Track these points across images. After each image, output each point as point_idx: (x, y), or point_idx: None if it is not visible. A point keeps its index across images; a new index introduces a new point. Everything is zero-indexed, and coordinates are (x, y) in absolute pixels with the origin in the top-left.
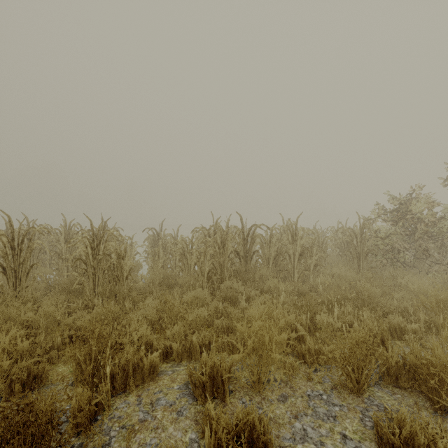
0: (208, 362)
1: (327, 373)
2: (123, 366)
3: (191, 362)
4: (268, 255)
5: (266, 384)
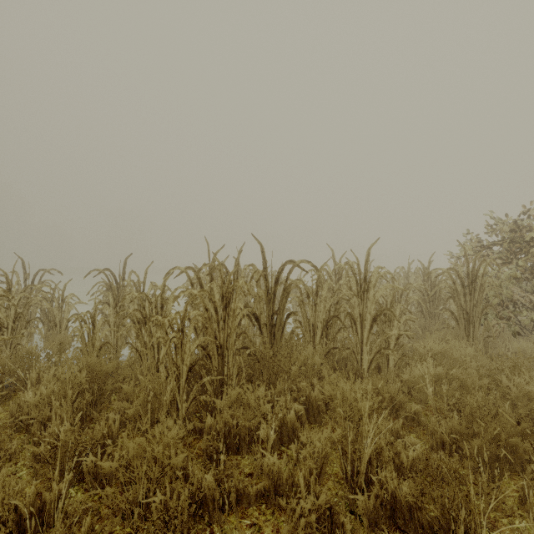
0: None
1: None
2: None
3: None
4: (313, 319)
5: None
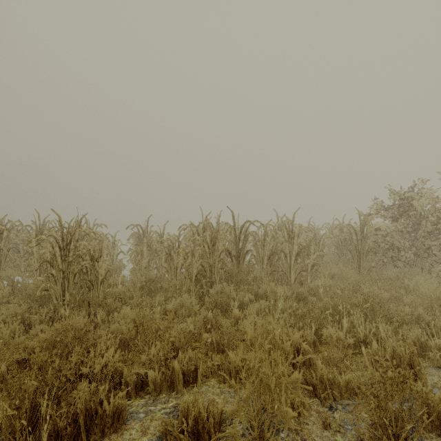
0: (190, 409)
1: (346, 414)
2: (74, 416)
3: (171, 397)
4: (262, 254)
5: (269, 436)
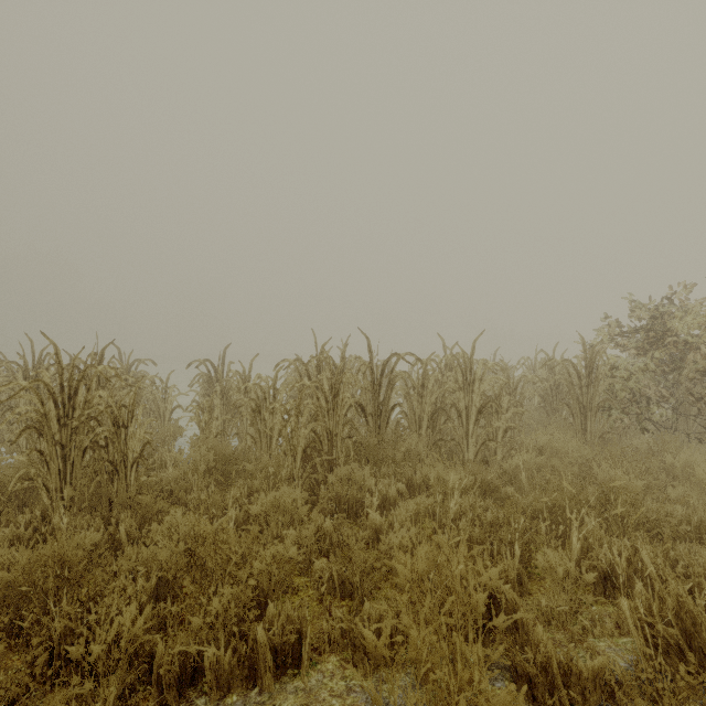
0: None
1: None
2: None
3: (249, 701)
4: (419, 411)
5: None
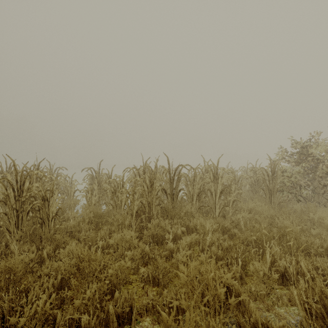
0: None
1: None
2: None
3: None
4: (192, 192)
5: None
